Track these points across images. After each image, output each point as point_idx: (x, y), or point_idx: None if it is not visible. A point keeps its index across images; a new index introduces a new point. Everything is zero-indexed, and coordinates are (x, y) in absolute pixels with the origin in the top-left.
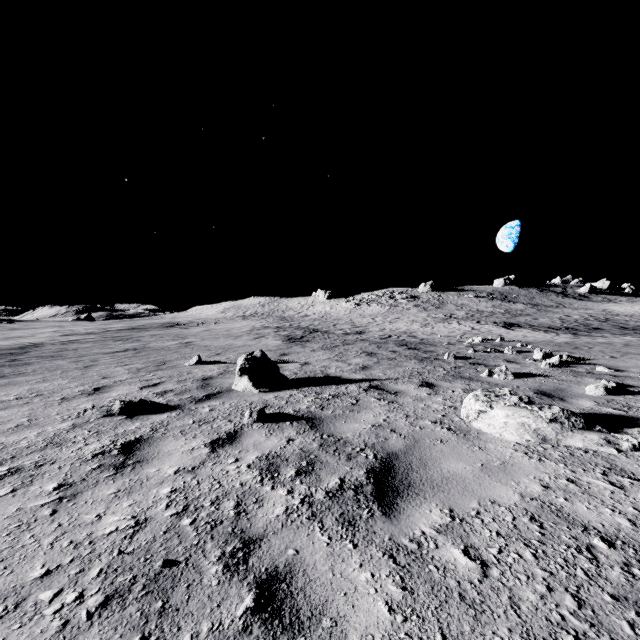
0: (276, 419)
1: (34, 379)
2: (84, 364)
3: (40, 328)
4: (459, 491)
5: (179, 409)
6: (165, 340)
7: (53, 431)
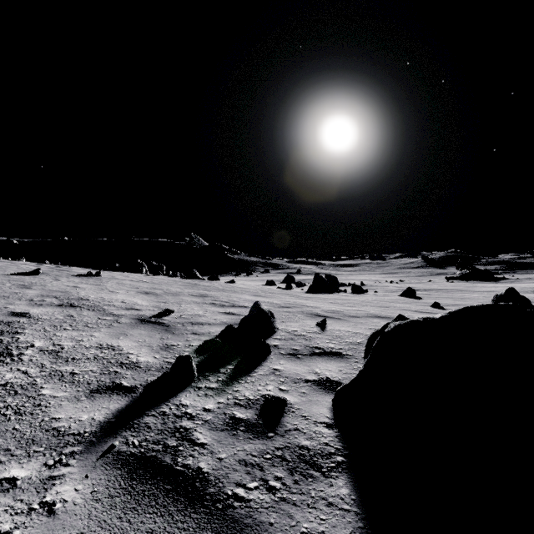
0: None
1: None
2: None
3: None
4: None
5: None
6: None
7: None
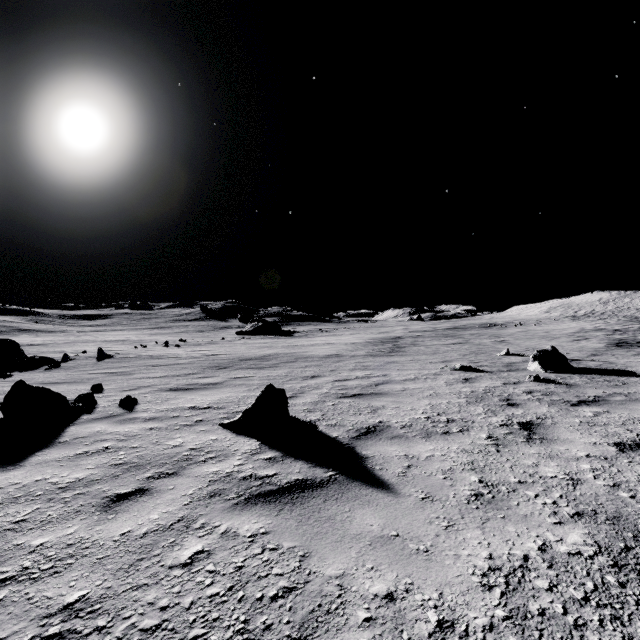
0: (546, 382)
1: (412, 354)
2: (432, 349)
3: (394, 326)
4: (625, 410)
5: (489, 372)
6: (482, 338)
7: (433, 371)
